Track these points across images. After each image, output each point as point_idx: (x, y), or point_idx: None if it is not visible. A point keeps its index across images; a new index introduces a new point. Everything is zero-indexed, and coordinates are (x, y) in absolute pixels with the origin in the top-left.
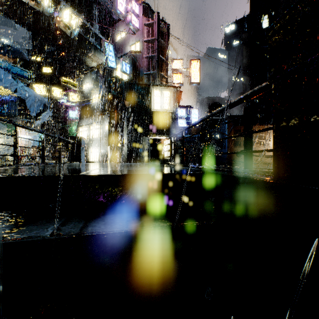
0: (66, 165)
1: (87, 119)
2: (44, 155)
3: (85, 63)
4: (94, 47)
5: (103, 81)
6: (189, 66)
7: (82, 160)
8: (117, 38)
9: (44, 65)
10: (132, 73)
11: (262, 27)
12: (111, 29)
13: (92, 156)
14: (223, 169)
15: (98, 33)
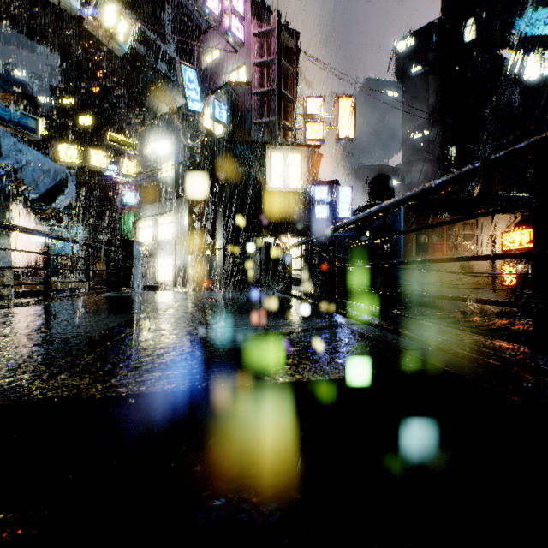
0: (88, 303)
1: (153, 206)
2: (49, 281)
3: (151, 108)
4: (166, 78)
5: (180, 139)
6: (335, 108)
7: (135, 284)
8: (206, 60)
9: (81, 113)
10: (232, 122)
11: (465, 39)
12: (195, 45)
13: (162, 272)
14: (470, 354)
15: (173, 54)
